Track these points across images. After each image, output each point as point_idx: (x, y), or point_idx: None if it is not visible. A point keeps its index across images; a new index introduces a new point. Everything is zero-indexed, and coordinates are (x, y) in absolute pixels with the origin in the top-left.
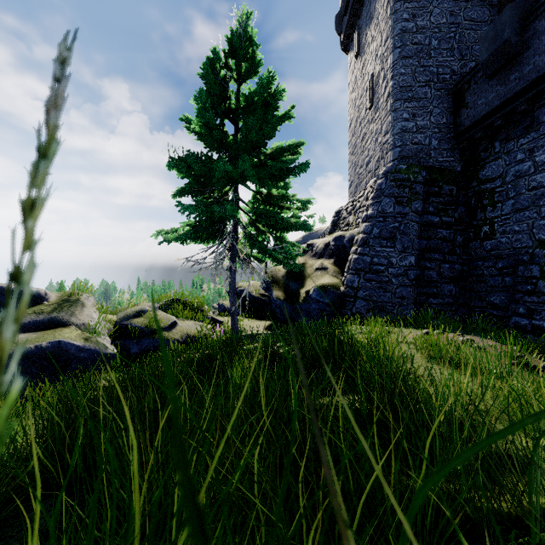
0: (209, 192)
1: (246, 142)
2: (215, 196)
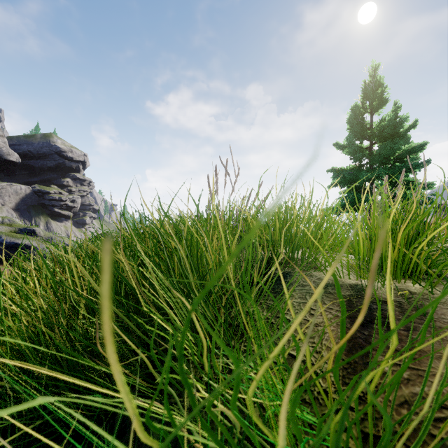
0: (352, 183)
1: (380, 156)
2: (356, 185)
